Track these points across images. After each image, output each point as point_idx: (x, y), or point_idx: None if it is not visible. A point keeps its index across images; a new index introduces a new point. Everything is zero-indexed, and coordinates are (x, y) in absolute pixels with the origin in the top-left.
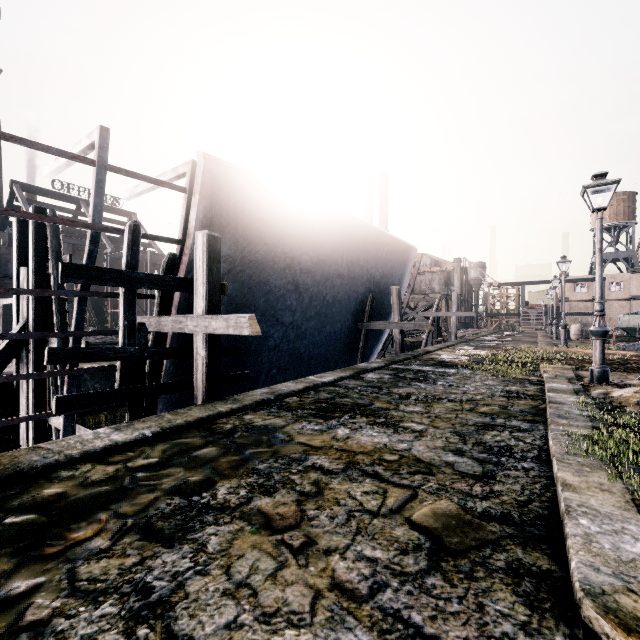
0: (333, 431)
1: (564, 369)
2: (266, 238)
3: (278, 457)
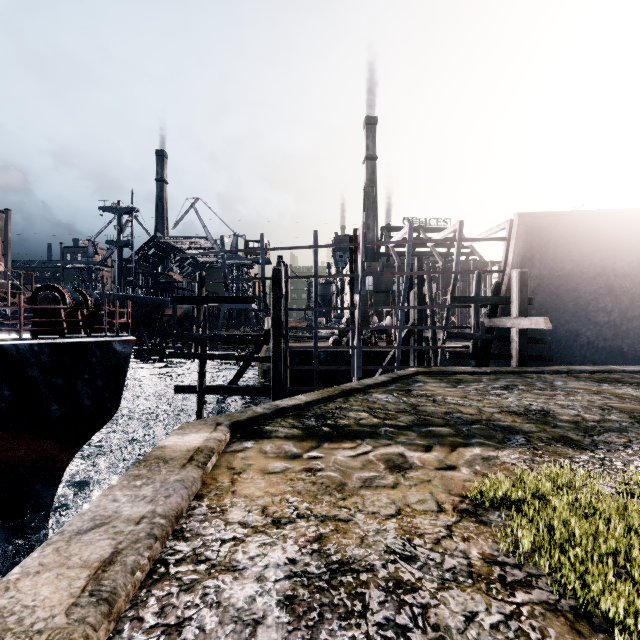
0: (599, 386)
1: None
2: (572, 256)
3: (553, 386)
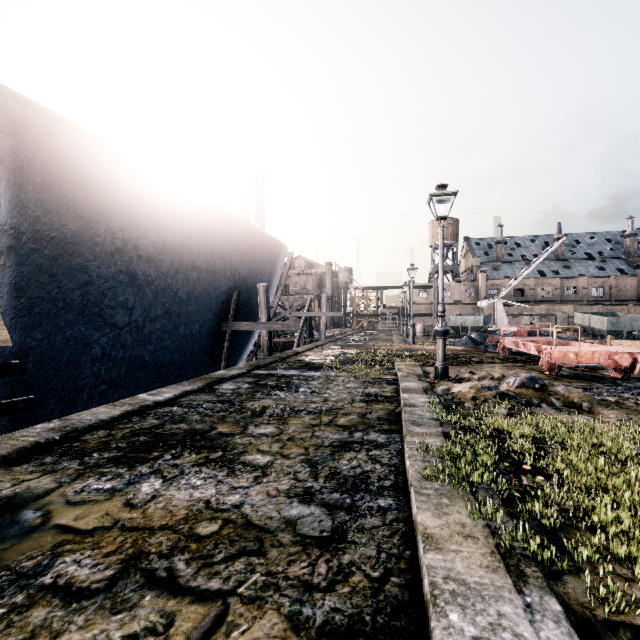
0: (134, 488)
1: (414, 366)
2: (79, 208)
3: None
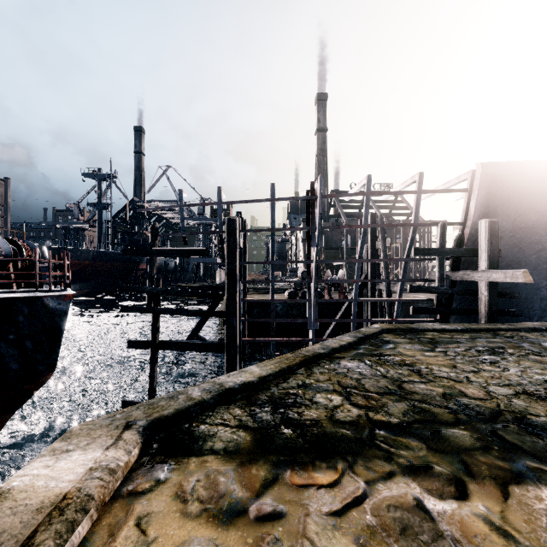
0: None
1: None
2: (537, 207)
3: (546, 349)
